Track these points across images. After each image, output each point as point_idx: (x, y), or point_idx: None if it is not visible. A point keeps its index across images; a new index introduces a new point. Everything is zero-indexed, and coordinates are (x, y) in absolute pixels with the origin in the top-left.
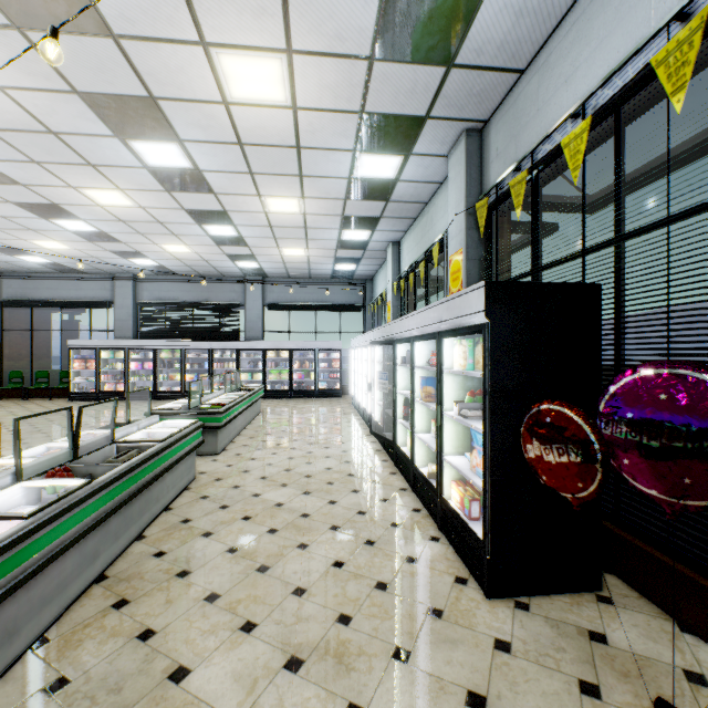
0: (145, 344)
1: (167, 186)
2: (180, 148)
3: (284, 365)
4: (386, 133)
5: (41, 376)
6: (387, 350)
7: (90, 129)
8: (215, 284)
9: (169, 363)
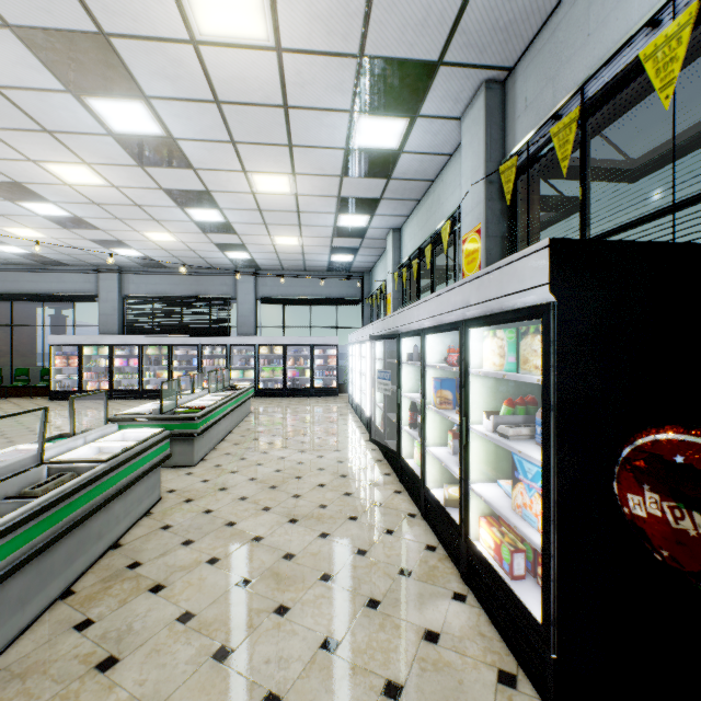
0: (130, 340)
1: (139, 159)
2: (147, 108)
3: (278, 362)
4: (390, 86)
5: (21, 374)
6: (389, 345)
7: (36, 82)
8: (205, 277)
9: (156, 360)
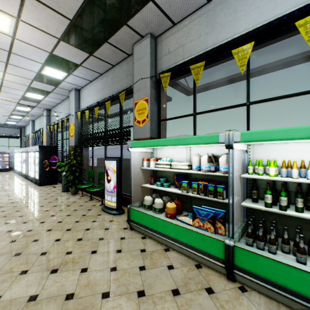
0: None
1: None
2: None
3: None
4: (25, 106)
5: None
6: (27, 153)
7: None
8: None
9: None
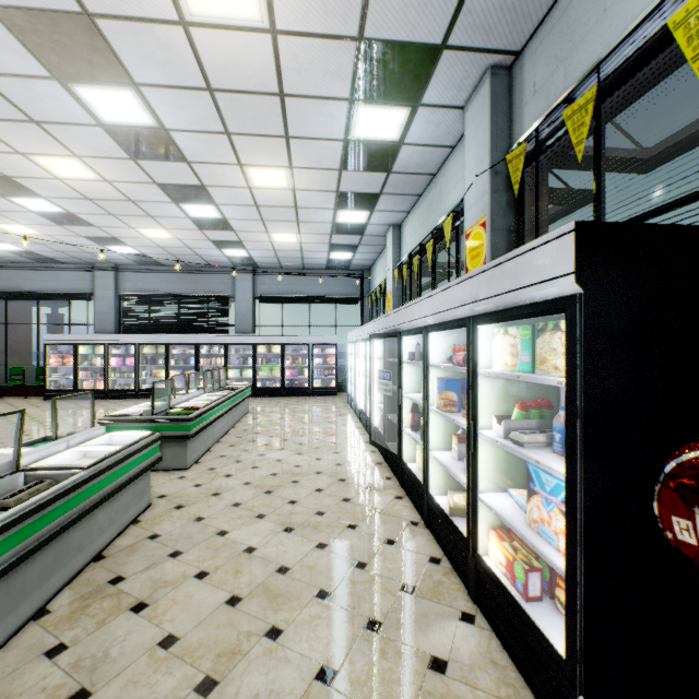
0: (126, 339)
1: (131, 152)
2: (137, 97)
3: (276, 361)
4: (390, 72)
5: (16, 373)
6: (390, 344)
7: (19, 68)
8: (202, 275)
9: (152, 359)
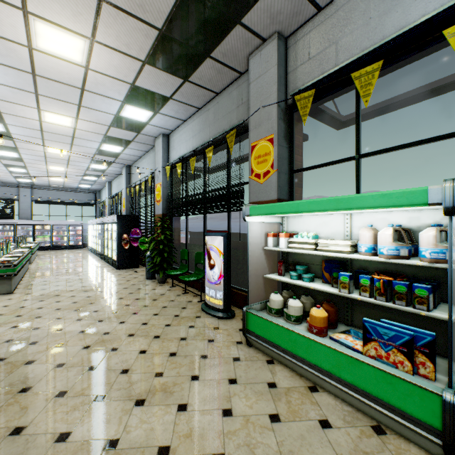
0: None
1: (0, 158)
2: (18, 154)
3: (47, 233)
4: (101, 162)
5: None
6: (103, 226)
7: None
8: None
9: None
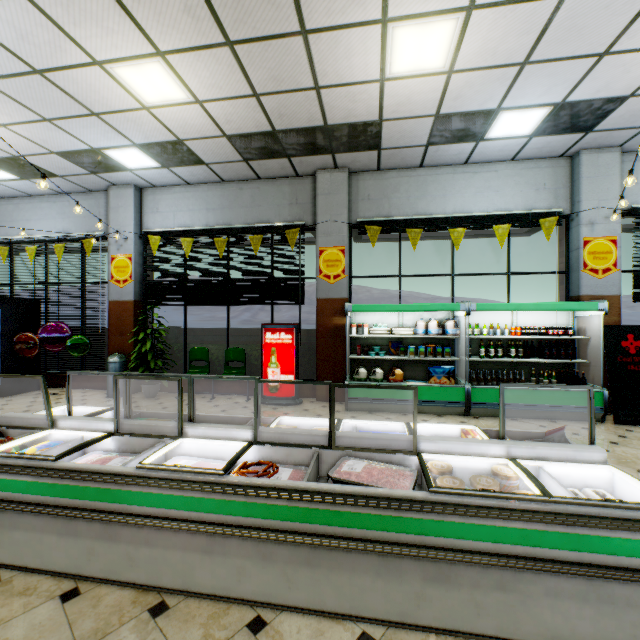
0: None
1: None
2: None
3: None
4: None
5: None
6: None
7: None
8: None
9: None
